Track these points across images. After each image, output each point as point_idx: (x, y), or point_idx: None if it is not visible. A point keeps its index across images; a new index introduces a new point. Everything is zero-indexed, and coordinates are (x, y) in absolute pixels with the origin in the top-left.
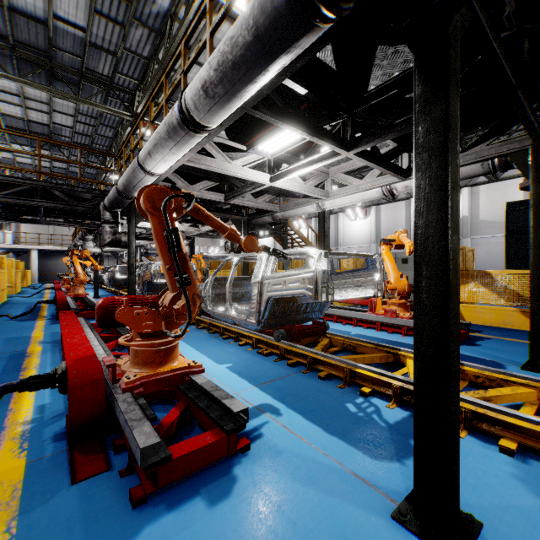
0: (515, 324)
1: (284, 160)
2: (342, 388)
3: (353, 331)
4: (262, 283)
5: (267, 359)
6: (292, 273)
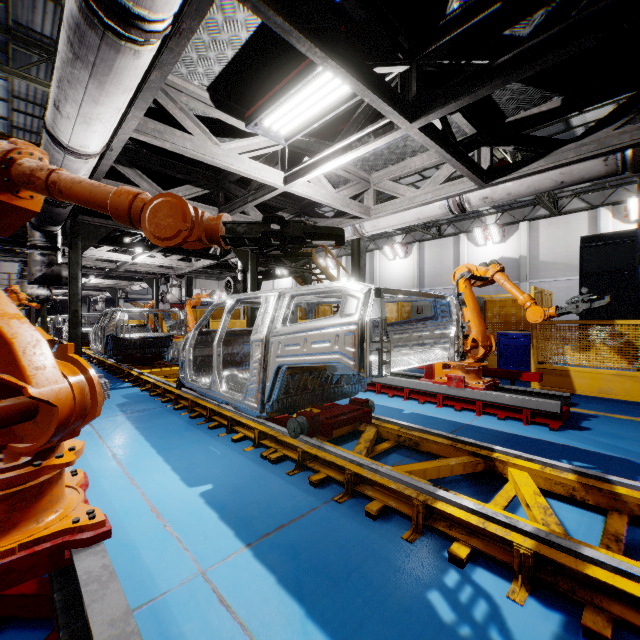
0: (616, 392)
1: (306, 149)
2: (411, 542)
3: (405, 407)
4: (269, 342)
5: (275, 471)
6: (318, 326)
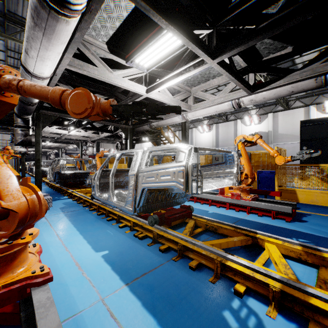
0: (320, 202)
1: (157, 74)
2: (214, 283)
3: (209, 209)
4: (138, 176)
5: (141, 244)
6: (164, 167)
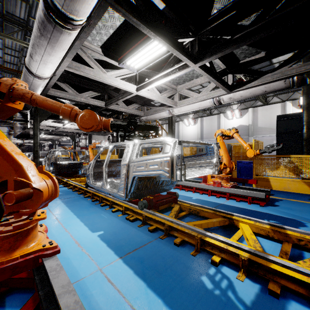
0: (292, 189)
1: (146, 75)
2: (194, 256)
3: (193, 196)
4: (129, 165)
5: (132, 225)
6: (152, 158)
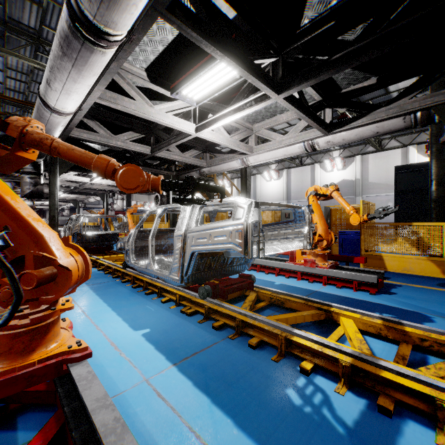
0: (415, 270)
1: (210, 109)
2: (277, 362)
3: (276, 280)
4: (186, 237)
5: (190, 321)
6: (218, 226)
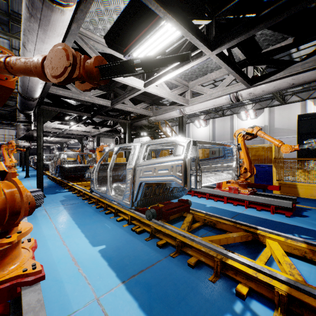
0: None
1: None
2: (214, 282)
3: (207, 203)
4: (135, 170)
5: (139, 238)
6: (161, 161)
